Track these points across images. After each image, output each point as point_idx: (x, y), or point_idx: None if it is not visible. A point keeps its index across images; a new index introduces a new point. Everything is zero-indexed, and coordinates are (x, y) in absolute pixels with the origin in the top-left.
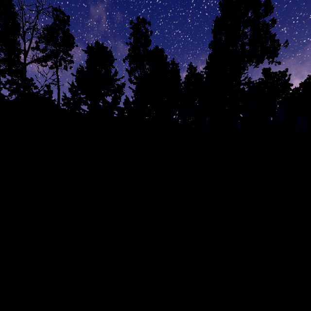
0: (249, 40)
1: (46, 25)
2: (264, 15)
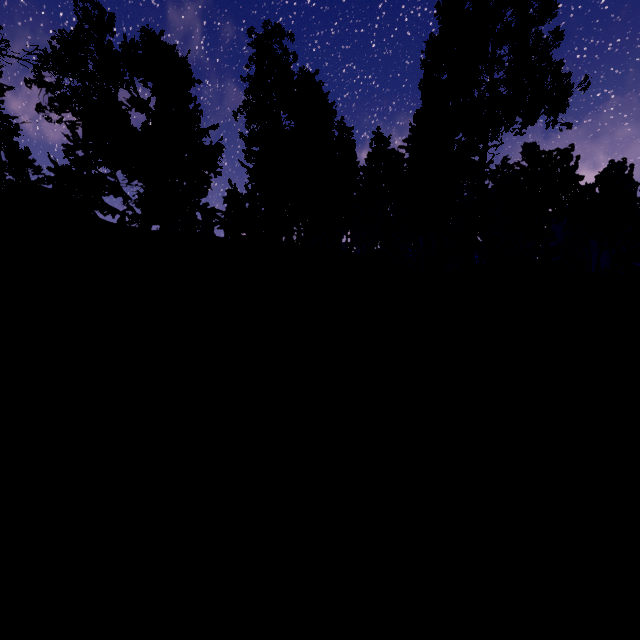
0: (507, 73)
1: (61, 32)
2: (538, 21)
